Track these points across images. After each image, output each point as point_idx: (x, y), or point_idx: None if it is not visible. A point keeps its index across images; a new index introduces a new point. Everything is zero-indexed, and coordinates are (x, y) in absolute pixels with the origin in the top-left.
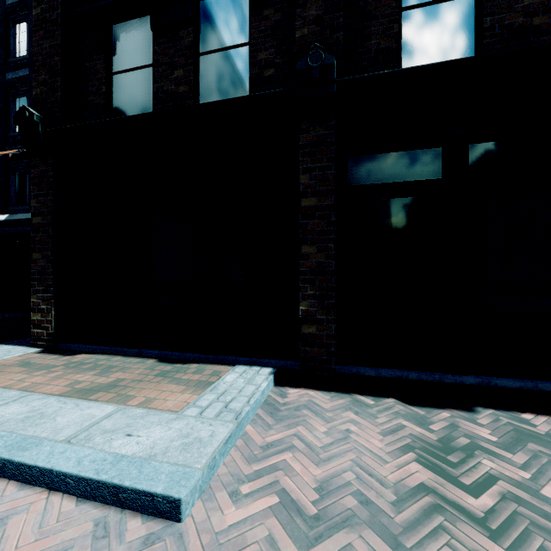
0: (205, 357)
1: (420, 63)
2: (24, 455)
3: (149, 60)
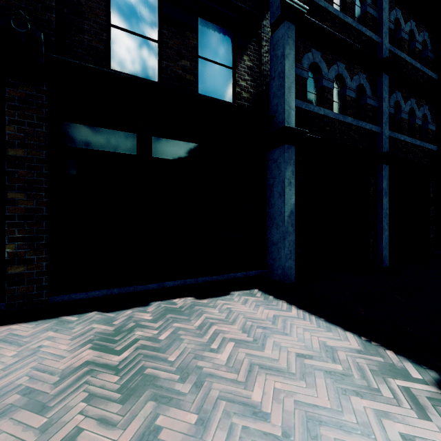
0: None
1: (124, 70)
2: None
3: None
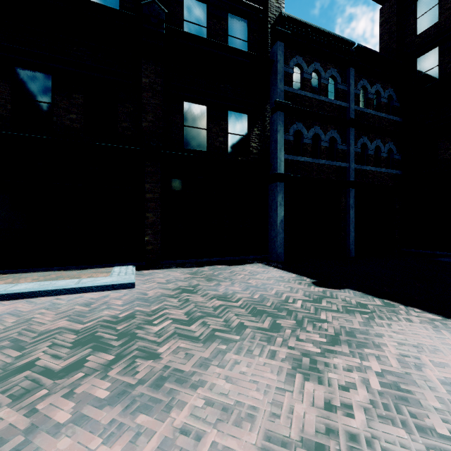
0: (94, 266)
1: (190, 148)
2: (68, 287)
3: (48, 100)
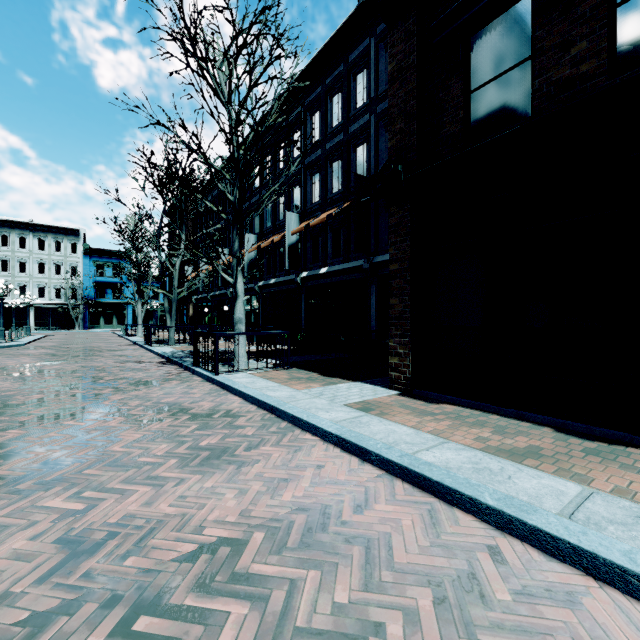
0: None
1: None
2: (533, 519)
3: (522, 55)
